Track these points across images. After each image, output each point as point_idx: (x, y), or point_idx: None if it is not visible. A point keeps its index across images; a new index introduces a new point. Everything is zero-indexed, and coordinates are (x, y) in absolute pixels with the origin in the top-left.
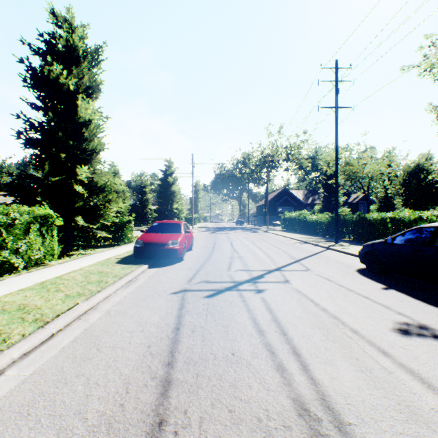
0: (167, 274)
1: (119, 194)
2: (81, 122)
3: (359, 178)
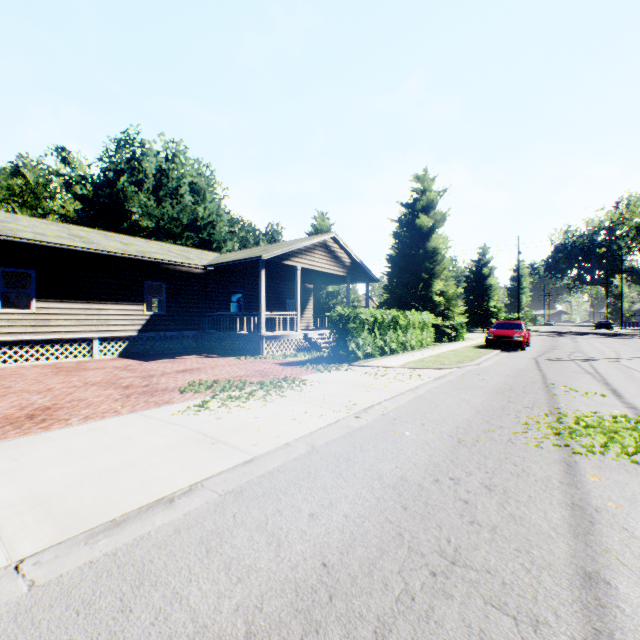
0: (517, 354)
1: None
2: (435, 250)
3: None
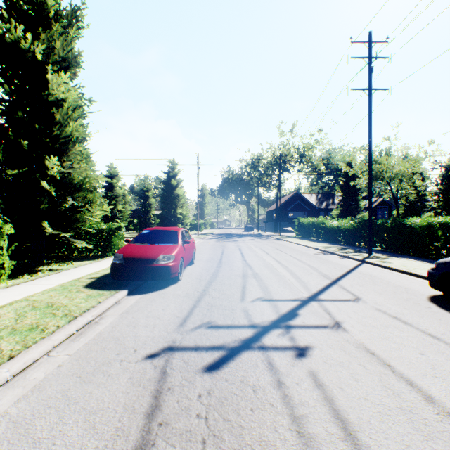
0: (151, 308)
1: (118, 198)
2: (51, 102)
3: (389, 177)
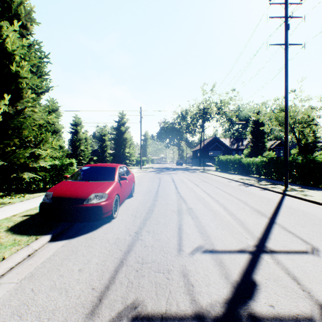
0: (65, 267)
1: (81, 141)
2: None
3: (294, 123)
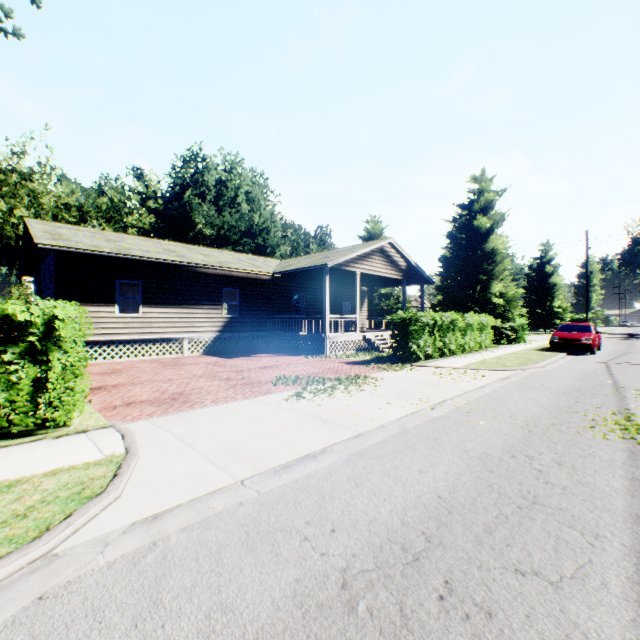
0: (585, 358)
1: None
2: (493, 251)
3: None
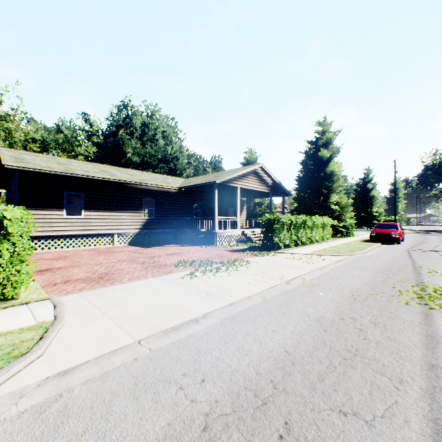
0: (393, 247)
1: None
2: (332, 173)
3: None
